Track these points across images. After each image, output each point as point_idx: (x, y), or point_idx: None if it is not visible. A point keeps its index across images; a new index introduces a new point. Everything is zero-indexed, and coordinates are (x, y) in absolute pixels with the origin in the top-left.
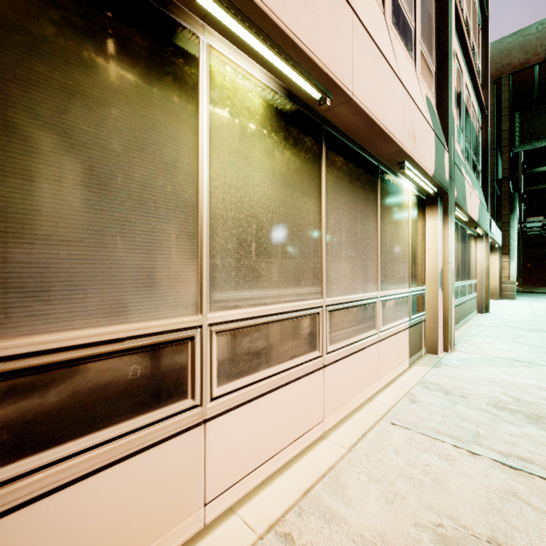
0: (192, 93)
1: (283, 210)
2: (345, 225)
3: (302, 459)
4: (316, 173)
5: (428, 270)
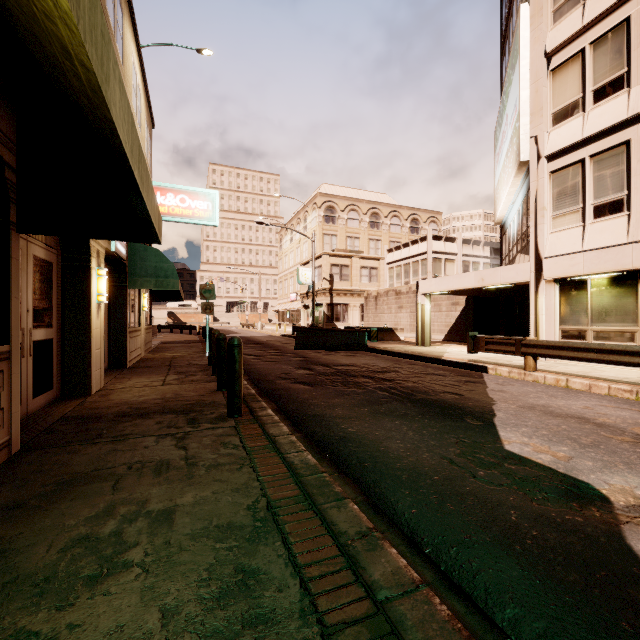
0: (586, 289)
1: (615, 304)
2: None
3: (620, 368)
4: (634, 290)
5: None
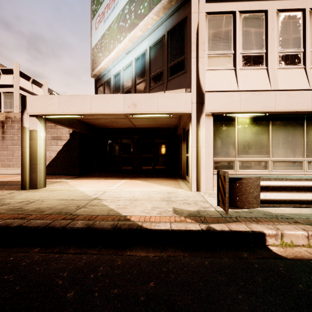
0: (234, 126)
1: (255, 139)
2: (281, 139)
3: None
4: (267, 129)
5: None
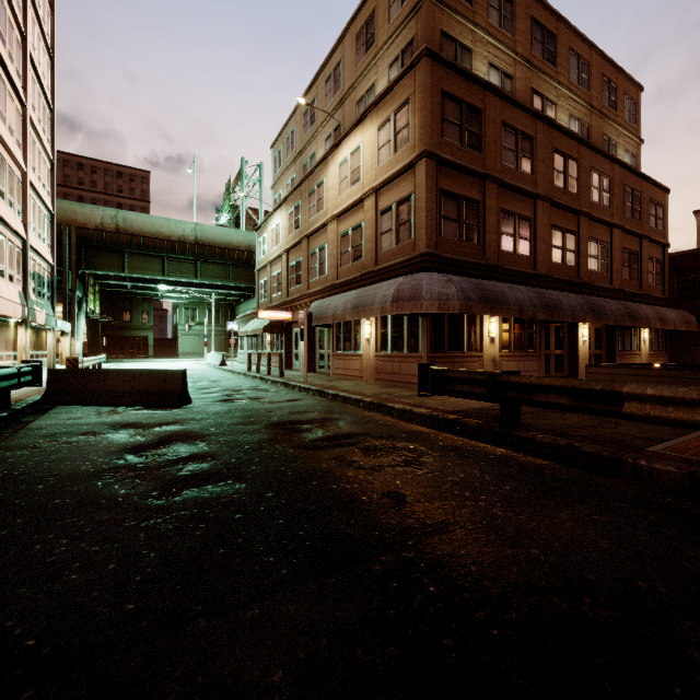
0: None
1: None
2: None
3: None
4: None
5: (20, 346)
